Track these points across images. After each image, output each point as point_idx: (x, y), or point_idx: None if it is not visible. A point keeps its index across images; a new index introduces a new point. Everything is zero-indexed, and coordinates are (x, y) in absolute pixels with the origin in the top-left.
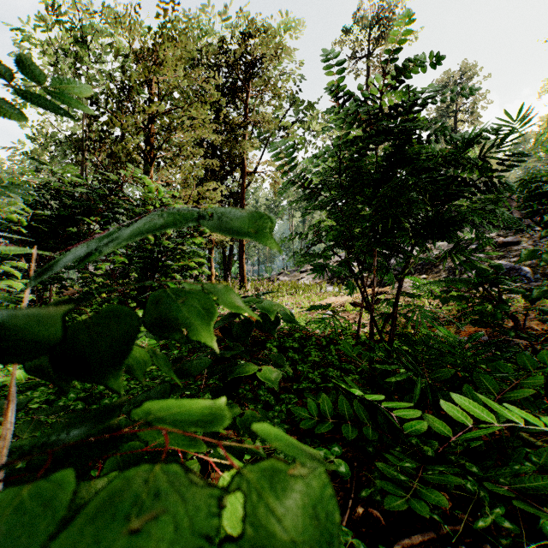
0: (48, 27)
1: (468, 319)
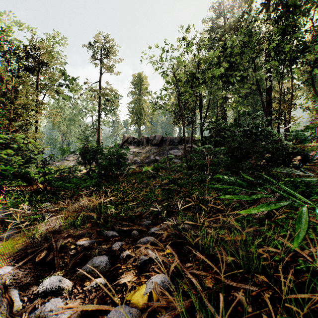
0: None
1: None
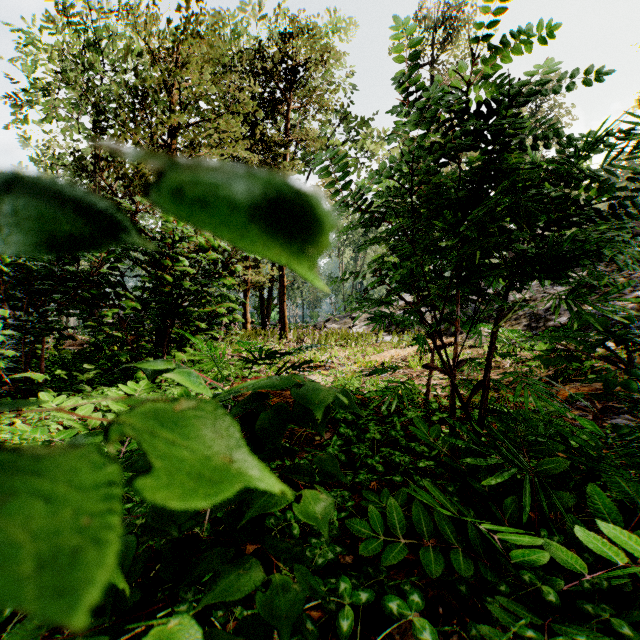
0: (53, 29)
1: (560, 378)
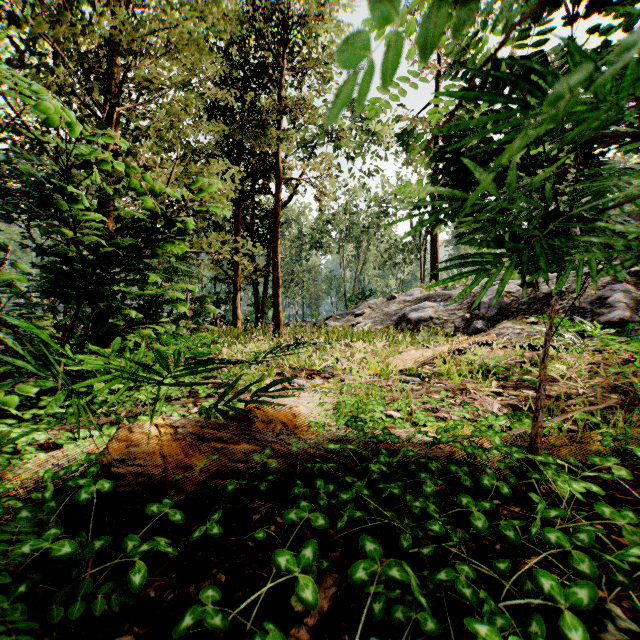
0: None
1: None
